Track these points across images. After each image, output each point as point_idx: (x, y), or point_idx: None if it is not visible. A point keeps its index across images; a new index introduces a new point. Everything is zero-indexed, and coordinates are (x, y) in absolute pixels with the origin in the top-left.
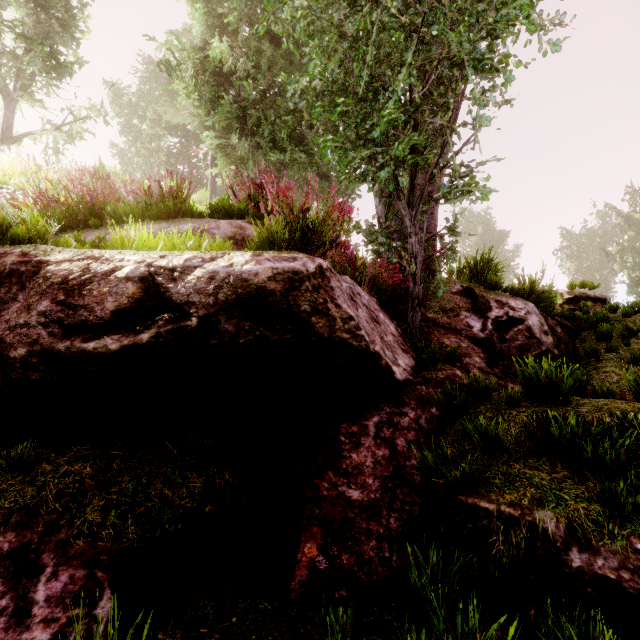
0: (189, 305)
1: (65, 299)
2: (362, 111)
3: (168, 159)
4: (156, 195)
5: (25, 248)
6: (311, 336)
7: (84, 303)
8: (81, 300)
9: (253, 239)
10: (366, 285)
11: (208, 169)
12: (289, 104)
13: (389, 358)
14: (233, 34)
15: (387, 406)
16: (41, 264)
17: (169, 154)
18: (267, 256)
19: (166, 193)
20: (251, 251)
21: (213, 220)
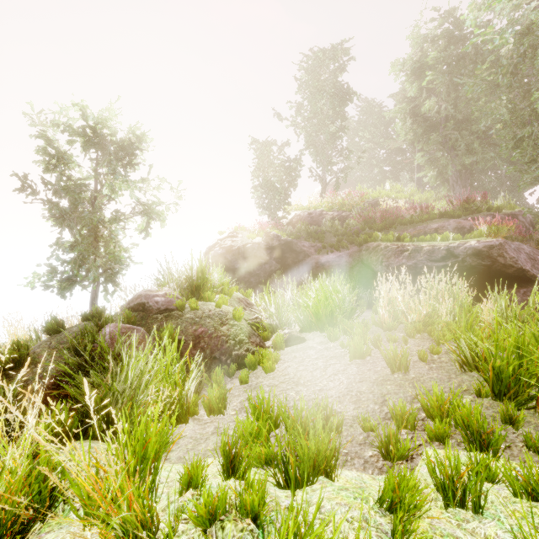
0: (459, 255)
1: (429, 255)
2: (530, 159)
3: (378, 162)
4: (418, 213)
5: (411, 243)
6: (497, 263)
7: (433, 255)
8: (433, 255)
9: (465, 227)
10: (533, 243)
11: (417, 174)
12: (481, 128)
13: (535, 272)
14: (438, 93)
15: (531, 287)
16: (421, 247)
17: (378, 159)
18: (481, 241)
19: (423, 212)
20: (475, 240)
21: (446, 221)
